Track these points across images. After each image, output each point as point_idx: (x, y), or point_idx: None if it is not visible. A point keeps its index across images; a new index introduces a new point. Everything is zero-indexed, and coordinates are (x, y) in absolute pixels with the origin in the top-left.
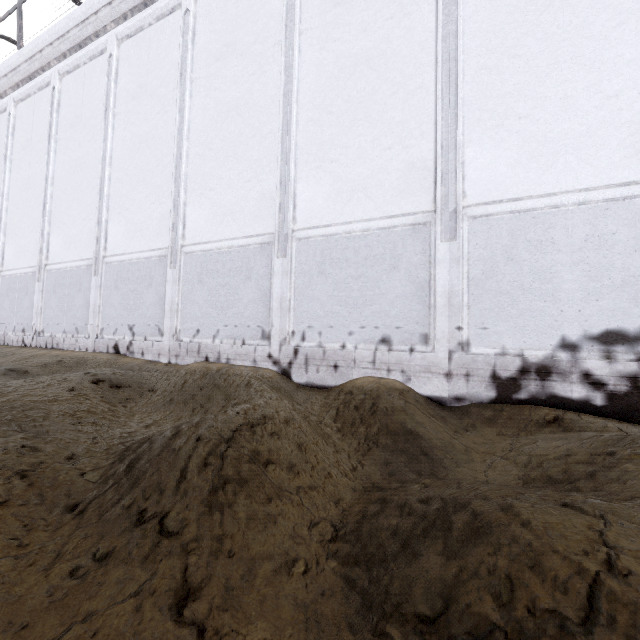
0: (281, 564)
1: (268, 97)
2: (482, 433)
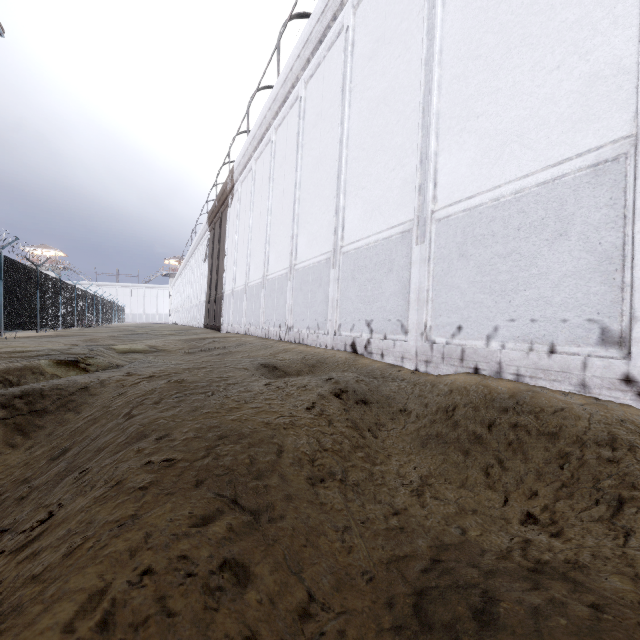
0: None
1: None
2: None
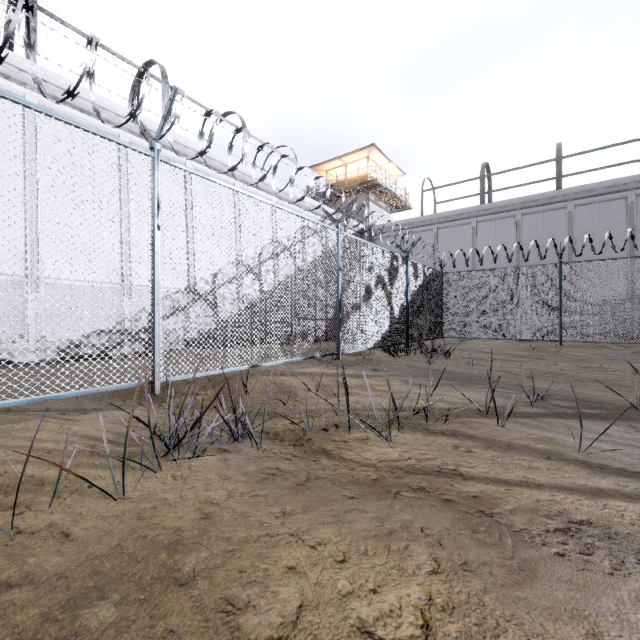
0: None
1: None
2: None
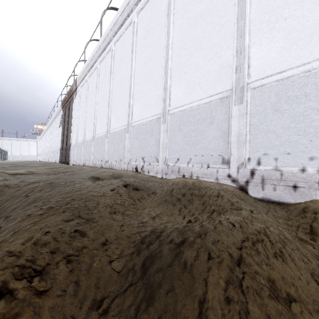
0: None
1: None
2: None
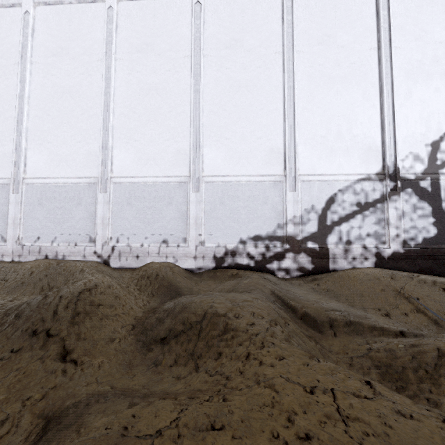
0: (108, 340)
1: (93, 92)
2: (207, 283)
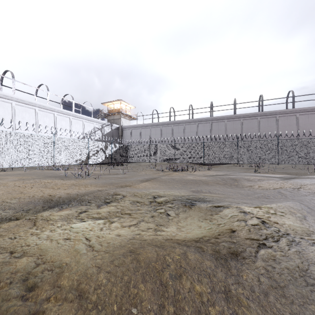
0: None
1: None
2: None
